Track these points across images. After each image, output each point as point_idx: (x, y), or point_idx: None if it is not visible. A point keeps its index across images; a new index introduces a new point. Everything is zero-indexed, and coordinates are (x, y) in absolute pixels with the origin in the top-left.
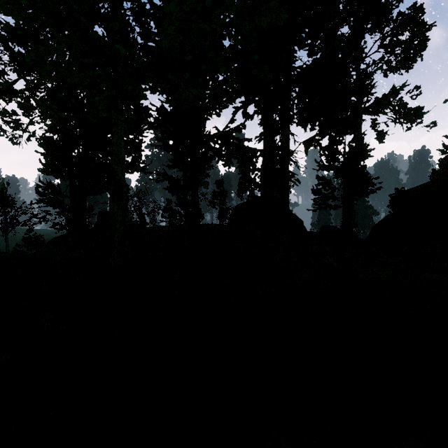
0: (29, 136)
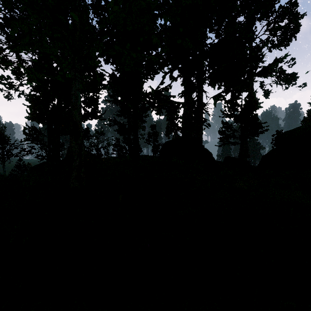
0: (19, 94)
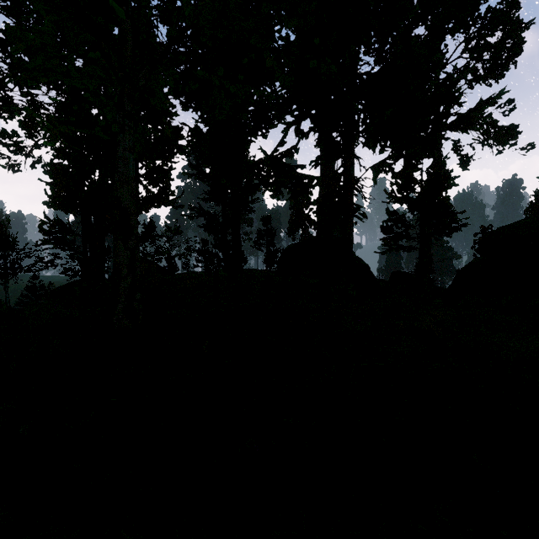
0: (33, 163)
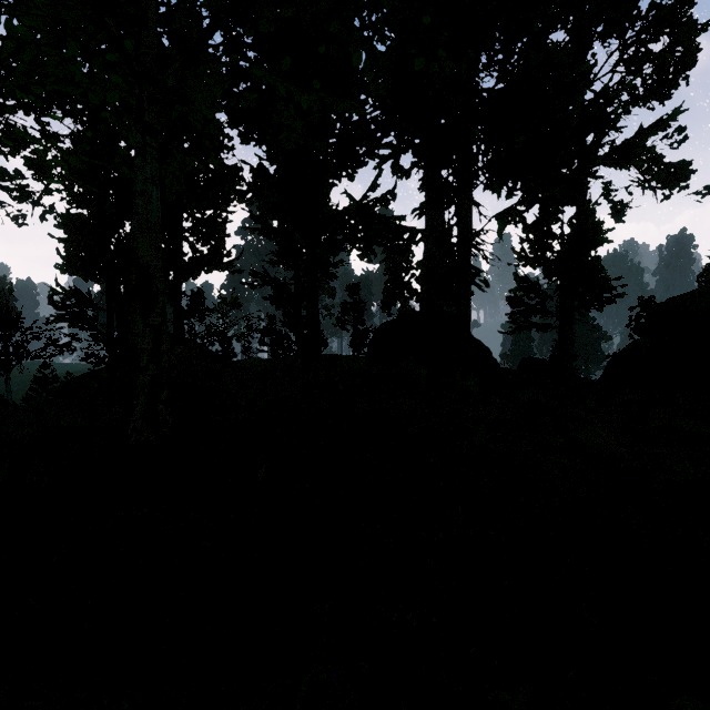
0: (43, 213)
